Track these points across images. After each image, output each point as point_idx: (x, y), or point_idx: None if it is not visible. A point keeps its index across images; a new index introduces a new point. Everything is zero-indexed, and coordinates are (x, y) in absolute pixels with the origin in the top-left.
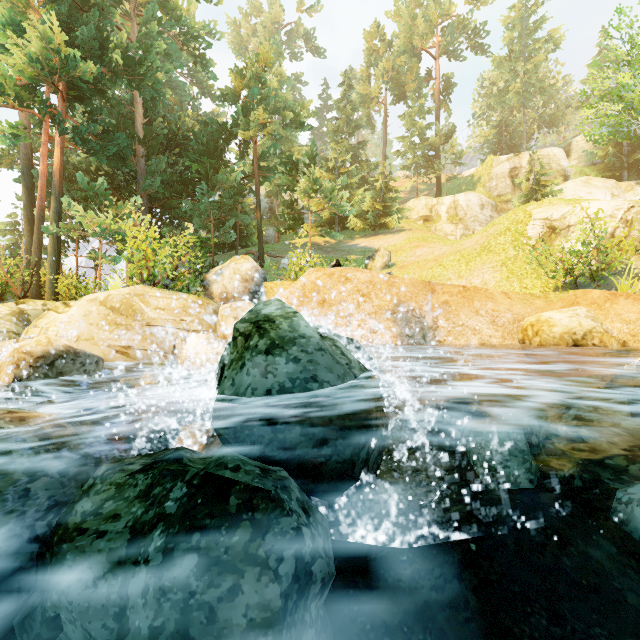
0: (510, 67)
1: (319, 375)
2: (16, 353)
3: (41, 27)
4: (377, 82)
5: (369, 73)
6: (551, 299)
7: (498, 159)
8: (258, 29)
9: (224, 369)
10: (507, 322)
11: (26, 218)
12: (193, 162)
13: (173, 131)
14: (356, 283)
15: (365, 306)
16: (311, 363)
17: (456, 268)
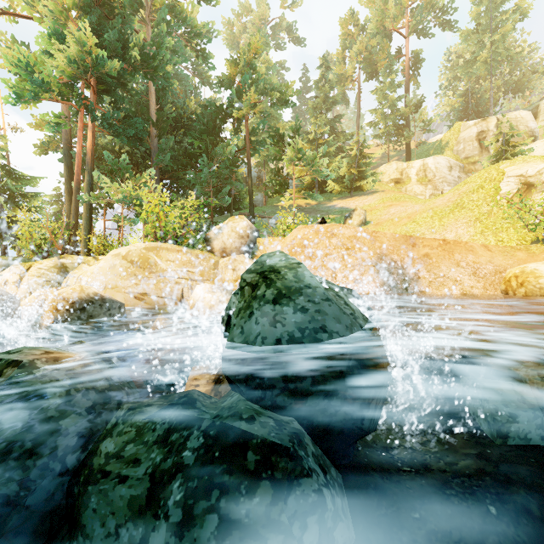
0: (477, 39)
1: (328, 325)
2: (56, 299)
3: (77, 34)
4: (351, 62)
5: (344, 55)
6: (533, 251)
7: (465, 124)
8: (248, 26)
9: (231, 316)
10: (488, 273)
11: (67, 190)
12: (196, 139)
13: (179, 114)
14: (341, 238)
15: (349, 259)
16: (319, 313)
17: (429, 224)
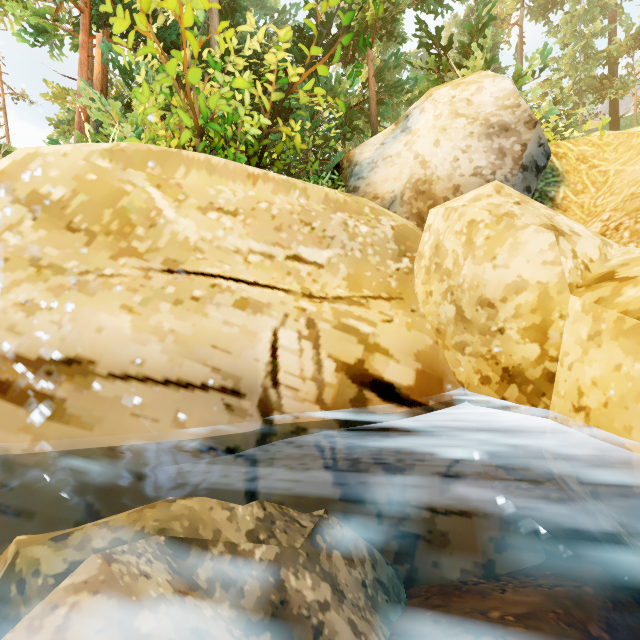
0: None
1: None
2: None
3: None
4: None
5: None
6: None
7: None
8: None
9: None
10: None
11: None
12: None
13: (257, 58)
14: None
15: None
16: None
17: None
